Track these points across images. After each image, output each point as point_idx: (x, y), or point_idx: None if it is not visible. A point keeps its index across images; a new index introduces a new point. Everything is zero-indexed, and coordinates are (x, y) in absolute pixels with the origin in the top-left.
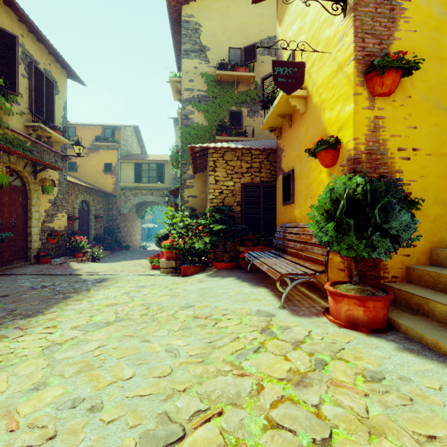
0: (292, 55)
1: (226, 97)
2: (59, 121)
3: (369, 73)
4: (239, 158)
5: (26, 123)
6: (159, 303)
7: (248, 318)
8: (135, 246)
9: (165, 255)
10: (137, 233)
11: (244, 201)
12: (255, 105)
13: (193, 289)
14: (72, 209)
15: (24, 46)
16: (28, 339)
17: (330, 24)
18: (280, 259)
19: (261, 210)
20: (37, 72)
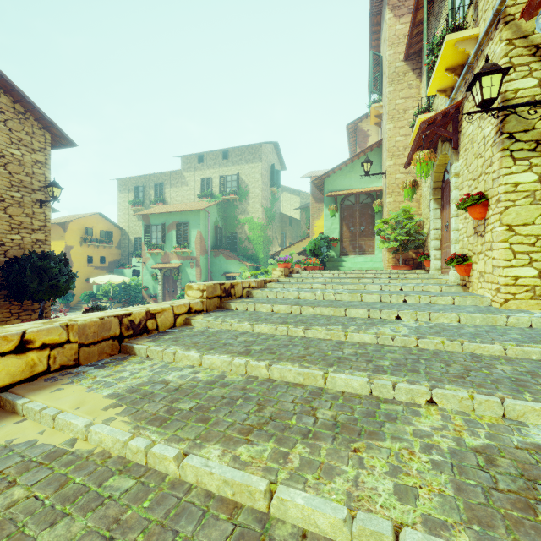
0: None
1: None
2: None
3: None
4: None
5: None
6: None
7: None
8: None
9: None
10: None
11: None
12: None
13: None
14: None
15: None
16: None
17: None
18: None
19: None
20: None
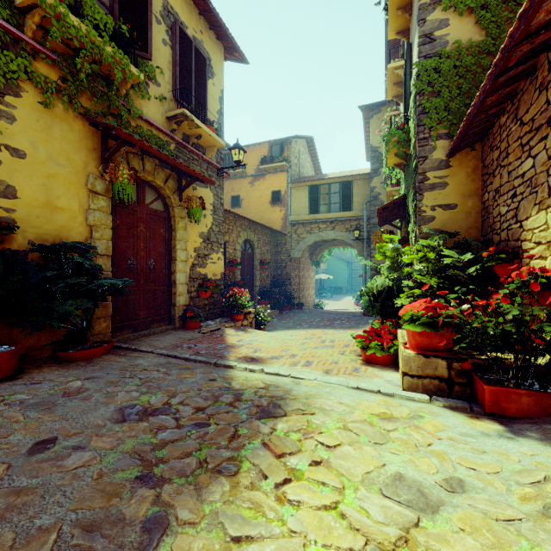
0: None
1: None
2: (214, 119)
3: None
4: None
5: (167, 114)
6: None
7: None
8: (308, 303)
9: (411, 339)
10: (311, 286)
11: None
12: None
13: None
14: (233, 252)
15: None
16: None
17: None
18: None
19: None
20: (183, 39)
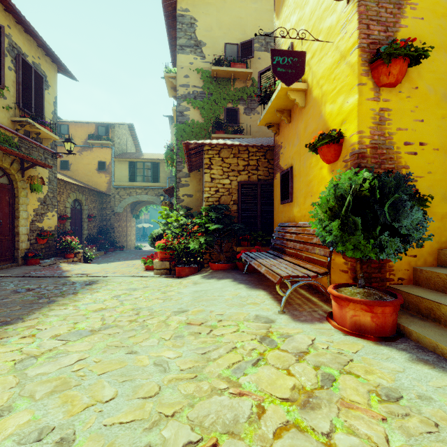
0: (290, 47)
1: (222, 94)
2: (49, 117)
3: (375, 62)
4: (235, 156)
5: (13, 118)
6: (150, 307)
7: (245, 324)
8: (129, 246)
9: (158, 255)
10: (132, 233)
11: (241, 200)
12: (252, 102)
13: (187, 292)
14: (63, 209)
15: (11, 37)
16: (0, 351)
17: (331, 12)
18: (279, 260)
19: (258, 209)
20: (25, 65)
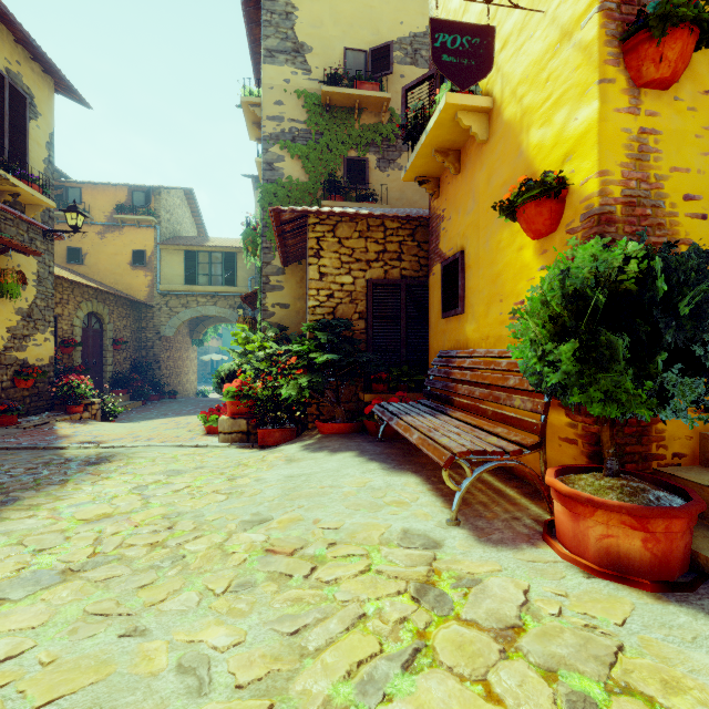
0: None
1: (340, 134)
2: (39, 168)
3: (632, 37)
4: (362, 235)
5: None
6: (199, 512)
7: (384, 553)
8: (187, 391)
9: (228, 409)
10: (192, 370)
11: (372, 311)
12: (389, 149)
13: (274, 478)
14: (69, 328)
15: None
16: None
17: None
18: (442, 418)
19: (402, 328)
20: None
